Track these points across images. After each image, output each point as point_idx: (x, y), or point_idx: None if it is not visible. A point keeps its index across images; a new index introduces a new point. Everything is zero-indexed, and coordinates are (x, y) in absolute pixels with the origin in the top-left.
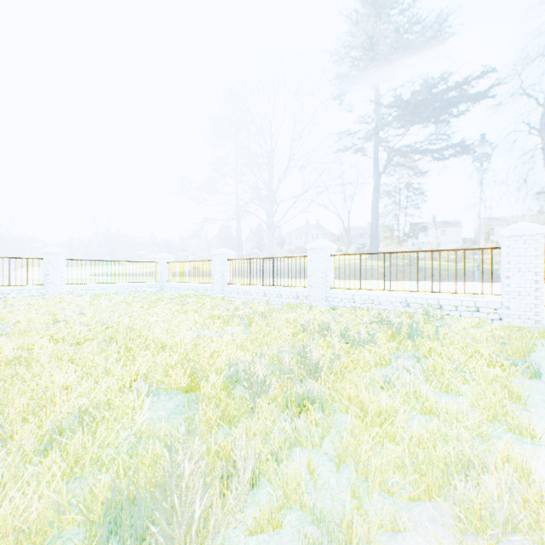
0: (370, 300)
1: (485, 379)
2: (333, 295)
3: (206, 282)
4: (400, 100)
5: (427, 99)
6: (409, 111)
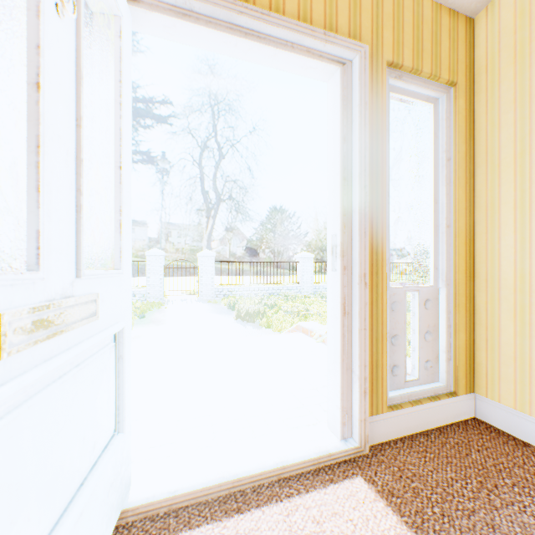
0: None
1: None
2: None
3: None
4: None
5: None
6: None
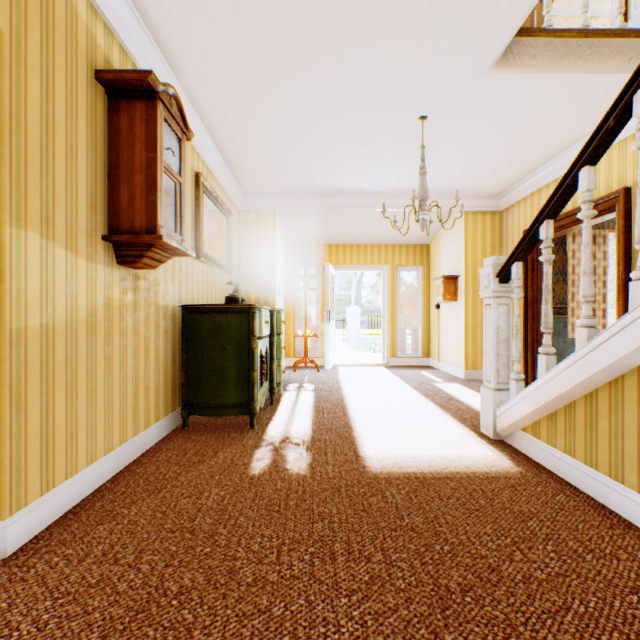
0: None
1: None
2: None
3: None
4: None
5: None
6: None
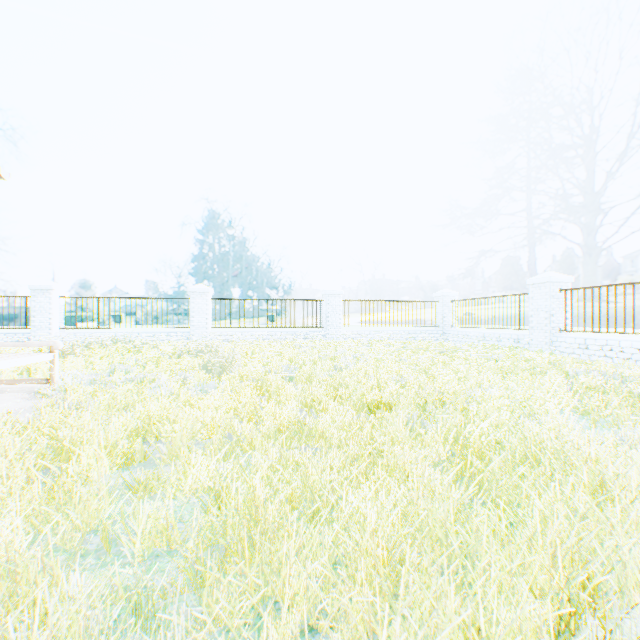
0: None
1: None
2: None
3: (514, 327)
4: None
5: None
6: None
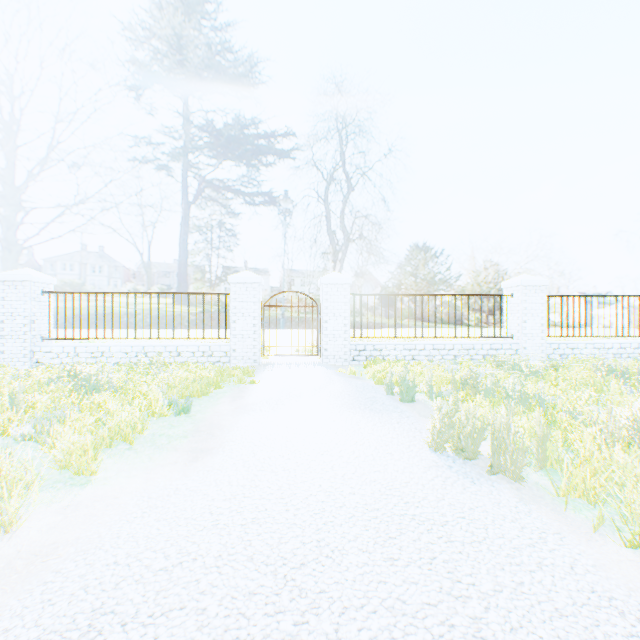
0: (101, 352)
1: (109, 426)
2: (45, 349)
3: None
4: (202, 124)
5: (230, 135)
6: (212, 141)
